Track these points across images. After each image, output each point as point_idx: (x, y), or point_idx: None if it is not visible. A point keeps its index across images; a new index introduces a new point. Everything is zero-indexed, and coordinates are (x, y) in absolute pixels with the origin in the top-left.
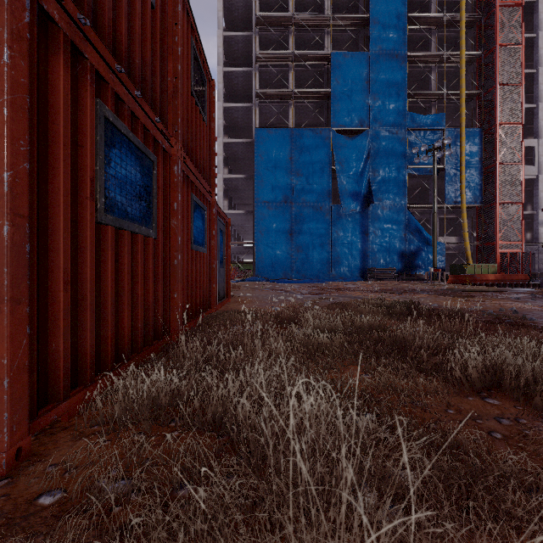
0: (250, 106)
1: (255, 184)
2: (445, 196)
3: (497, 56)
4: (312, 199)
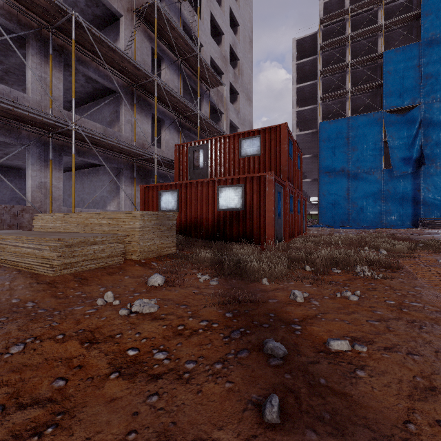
0: (315, 106)
1: (319, 161)
2: None
3: None
4: (366, 167)
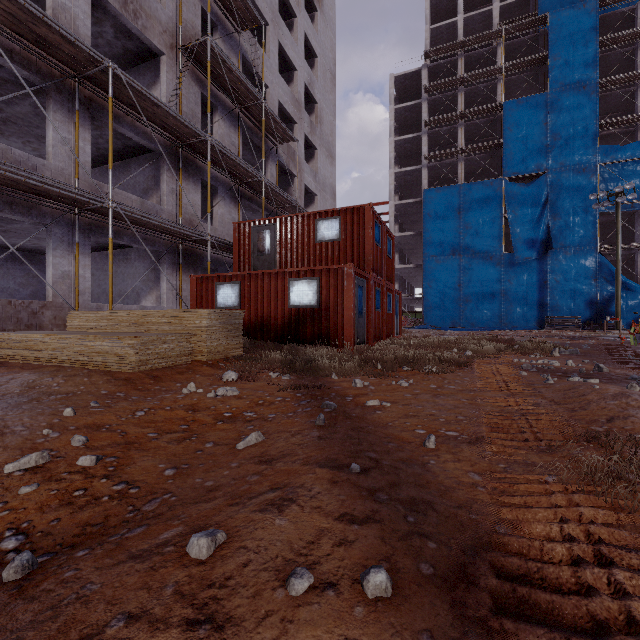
0: (419, 168)
1: (424, 241)
2: None
3: None
4: (482, 250)
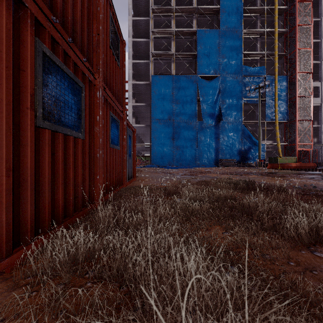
0: (148, 62)
1: (151, 109)
2: (266, 116)
3: (297, 32)
4: (185, 118)
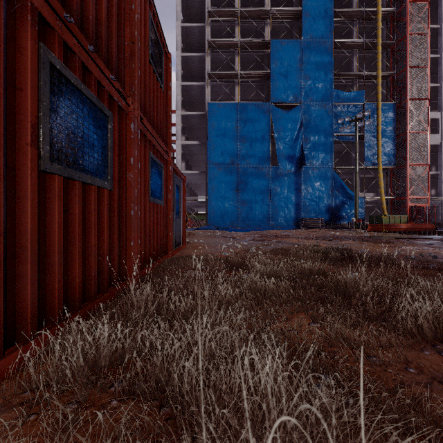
0: (203, 84)
1: (208, 149)
2: (365, 159)
3: (408, 43)
4: (255, 162)
